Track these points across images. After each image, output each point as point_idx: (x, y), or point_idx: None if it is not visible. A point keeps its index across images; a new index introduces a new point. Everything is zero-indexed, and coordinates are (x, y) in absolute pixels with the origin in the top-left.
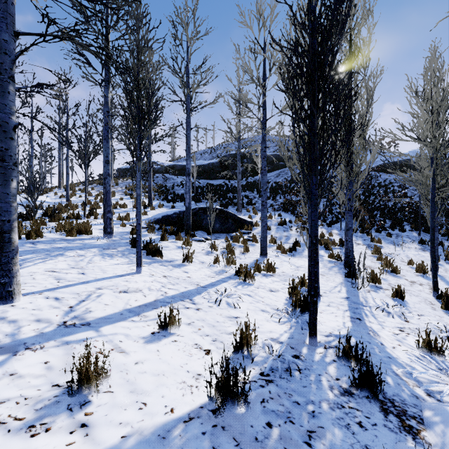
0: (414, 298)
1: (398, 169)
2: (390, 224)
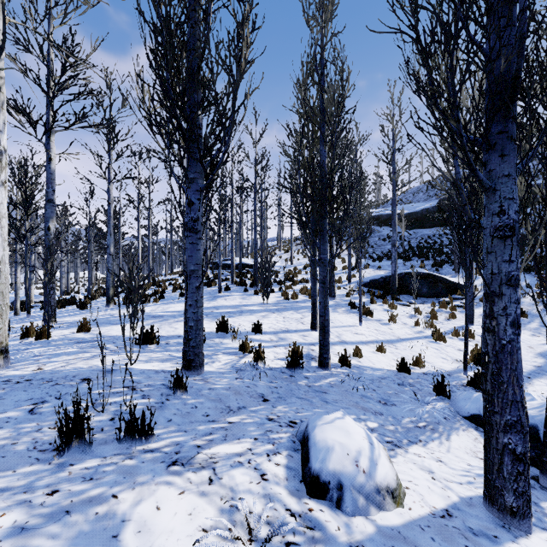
0: None
1: None
2: None
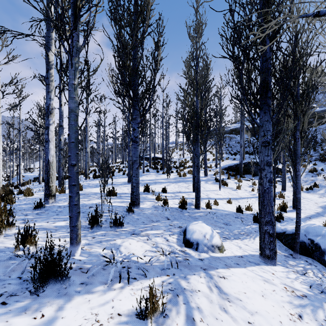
0: None
1: None
2: None
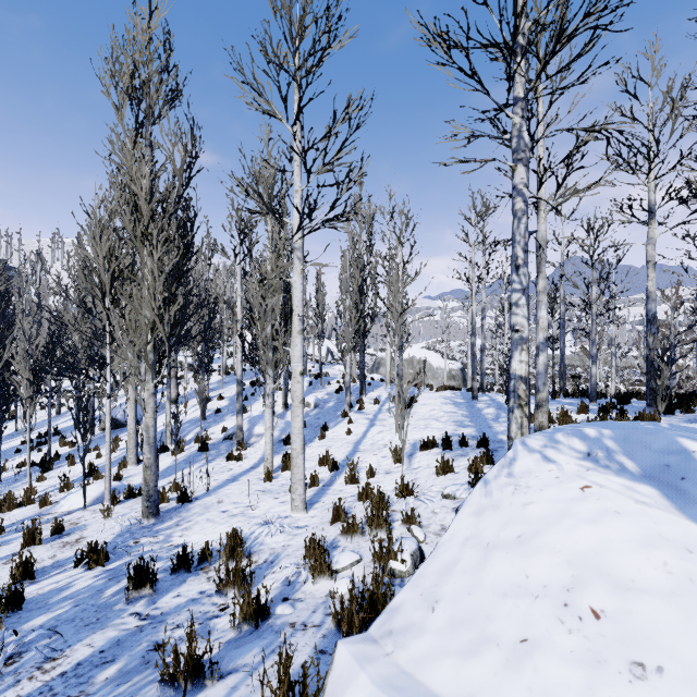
0: None
1: None
2: None
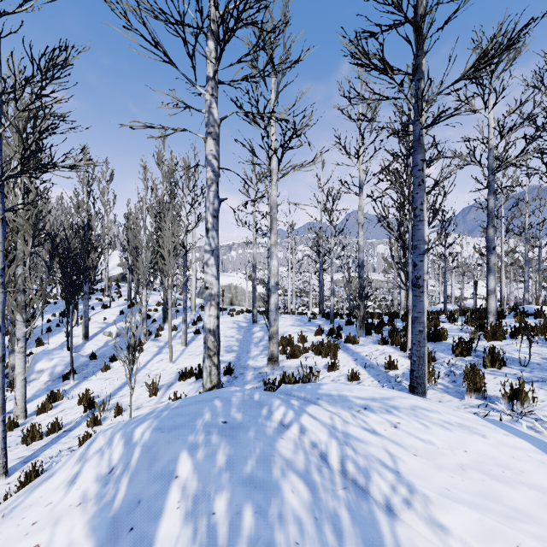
0: None
1: None
2: None
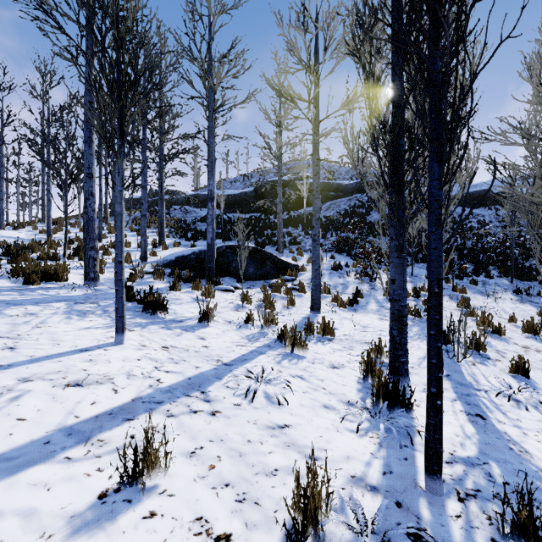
0: (540, 373)
1: (475, 201)
2: (473, 269)
